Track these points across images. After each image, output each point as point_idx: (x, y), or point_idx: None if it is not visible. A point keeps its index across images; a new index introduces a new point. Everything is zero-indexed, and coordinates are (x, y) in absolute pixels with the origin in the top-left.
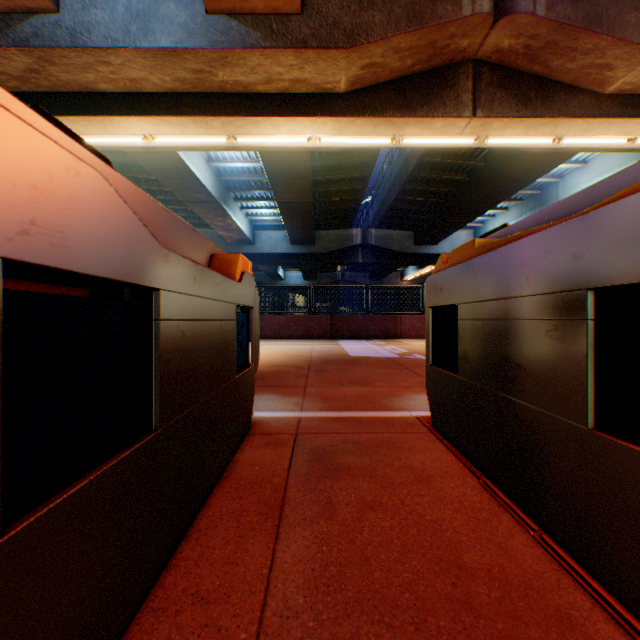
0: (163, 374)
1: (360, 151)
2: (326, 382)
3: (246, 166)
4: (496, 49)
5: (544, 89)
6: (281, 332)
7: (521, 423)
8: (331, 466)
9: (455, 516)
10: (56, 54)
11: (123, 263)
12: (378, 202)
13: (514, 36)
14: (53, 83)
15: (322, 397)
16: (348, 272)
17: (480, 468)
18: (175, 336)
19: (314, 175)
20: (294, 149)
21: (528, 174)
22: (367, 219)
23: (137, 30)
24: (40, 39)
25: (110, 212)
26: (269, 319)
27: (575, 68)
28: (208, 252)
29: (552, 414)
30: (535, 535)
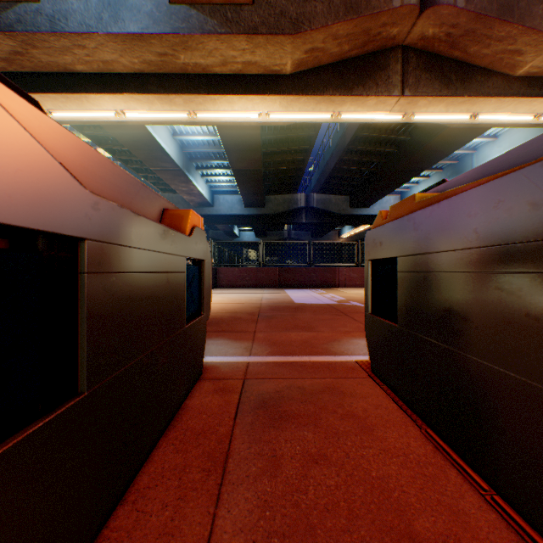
0: (91, 331)
1: (304, 126)
2: (273, 327)
3: (206, 139)
4: (422, 37)
5: (463, 72)
6: (236, 282)
7: (468, 377)
8: (276, 414)
9: (401, 472)
10: (37, 38)
11: (28, 206)
12: (319, 171)
13: (437, 25)
14: (35, 64)
15: (269, 342)
16: (293, 231)
17: (421, 416)
18: (108, 290)
19: (264, 147)
20: (247, 124)
21: (447, 146)
22: (310, 185)
23: (108, 17)
24: (23, 25)
25: (5, 144)
26: (225, 271)
27: (490, 53)
28: (160, 207)
29: (505, 371)
30: (487, 496)
